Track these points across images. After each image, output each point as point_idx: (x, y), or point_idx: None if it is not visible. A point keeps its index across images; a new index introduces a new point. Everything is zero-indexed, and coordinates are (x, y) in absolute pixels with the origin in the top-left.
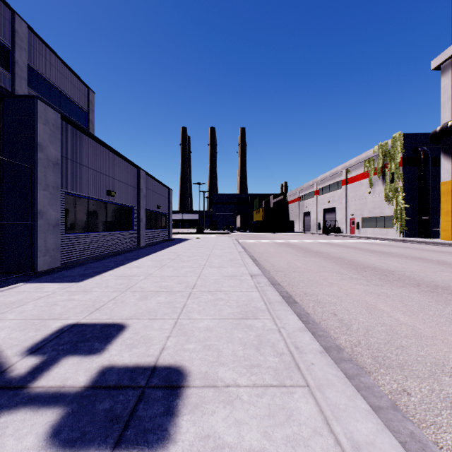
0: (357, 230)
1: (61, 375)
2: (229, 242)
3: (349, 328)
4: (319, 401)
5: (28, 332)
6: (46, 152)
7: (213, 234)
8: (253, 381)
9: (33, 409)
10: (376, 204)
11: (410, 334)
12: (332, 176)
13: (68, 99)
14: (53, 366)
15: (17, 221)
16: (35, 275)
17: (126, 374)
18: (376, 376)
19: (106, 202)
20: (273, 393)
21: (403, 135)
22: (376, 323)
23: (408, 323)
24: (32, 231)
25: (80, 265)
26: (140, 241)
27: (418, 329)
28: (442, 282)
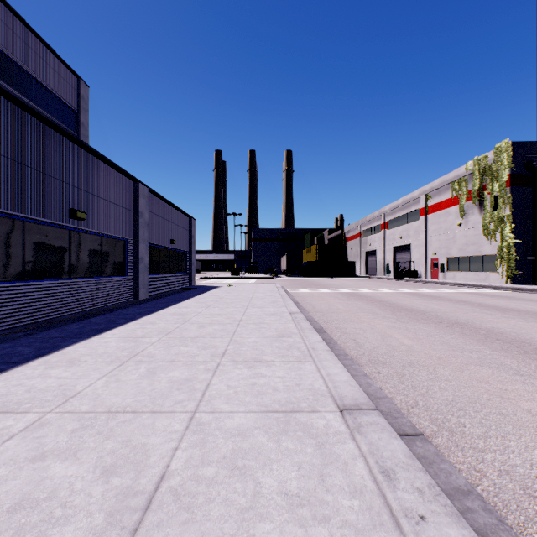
0: (441, 274)
1: None
2: (274, 293)
3: None
4: None
5: None
6: None
7: (252, 280)
8: None
9: None
10: (469, 239)
11: None
12: (406, 204)
13: (46, 90)
14: None
15: None
16: None
17: None
18: None
19: (70, 229)
20: None
21: (512, 144)
22: None
23: None
24: None
25: None
26: (139, 292)
27: None
28: None
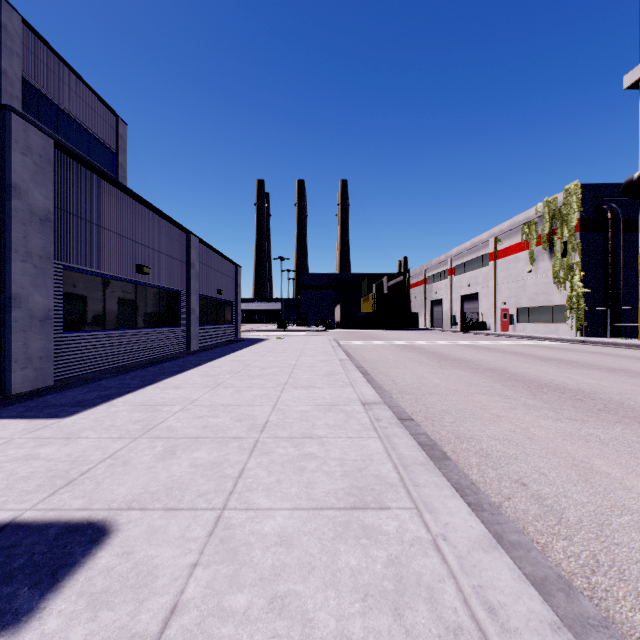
0: (510, 326)
1: None
2: (325, 344)
3: (562, 518)
4: None
5: None
6: (28, 199)
7: (302, 332)
8: None
9: None
10: (539, 288)
11: None
12: (475, 247)
13: (87, 132)
14: None
15: None
16: (5, 402)
17: None
18: None
19: (136, 283)
20: None
21: (581, 186)
22: (610, 507)
23: None
24: (2, 328)
25: (87, 382)
26: (191, 343)
27: None
28: None
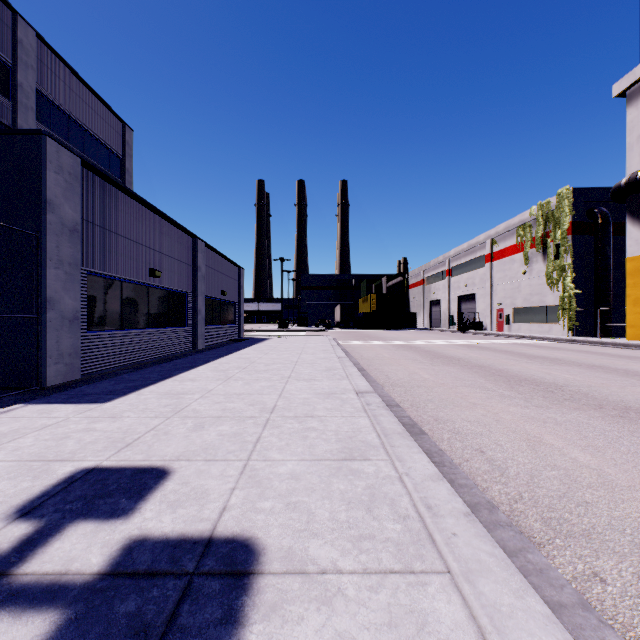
0: (506, 326)
1: (64, 553)
2: (325, 343)
3: (505, 472)
4: (468, 599)
5: (21, 482)
6: (60, 213)
7: (302, 332)
8: (362, 563)
9: (14, 613)
10: (533, 289)
11: (596, 482)
12: (472, 249)
13: (95, 140)
14: (53, 539)
15: (16, 313)
16: (43, 392)
17: (166, 552)
18: (551, 551)
19: (148, 286)
20: (395, 585)
21: (573, 190)
22: (544, 466)
23: (591, 464)
24: (39, 327)
25: (109, 376)
26: (198, 342)
27: (607, 474)
28: (635, 402)
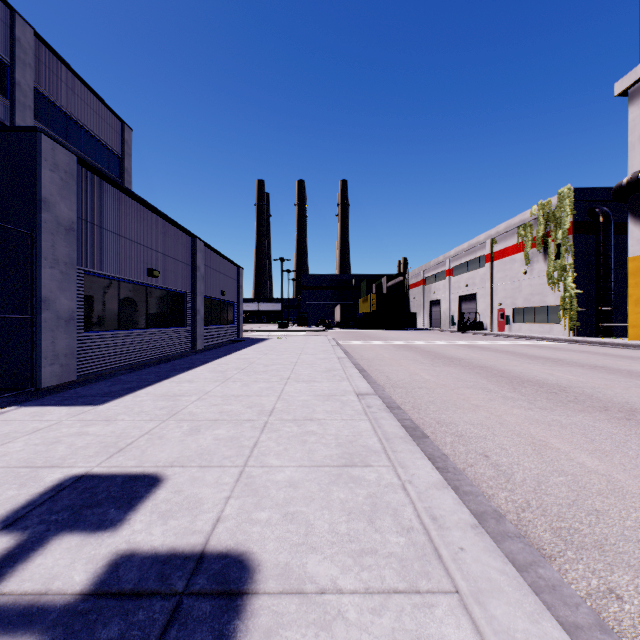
0: (507, 326)
1: (46, 570)
2: (325, 344)
3: (510, 478)
4: (479, 624)
5: (6, 490)
6: (55, 211)
7: (302, 332)
8: (364, 581)
9: None
10: (534, 289)
11: (606, 489)
12: (472, 249)
13: (94, 139)
14: (35, 553)
15: (11, 313)
16: (37, 394)
17: (154, 569)
18: (562, 565)
19: (147, 285)
20: (400, 607)
21: (574, 190)
22: (551, 471)
23: (600, 470)
24: (34, 328)
25: (105, 377)
26: (197, 343)
27: (617, 481)
28: None
